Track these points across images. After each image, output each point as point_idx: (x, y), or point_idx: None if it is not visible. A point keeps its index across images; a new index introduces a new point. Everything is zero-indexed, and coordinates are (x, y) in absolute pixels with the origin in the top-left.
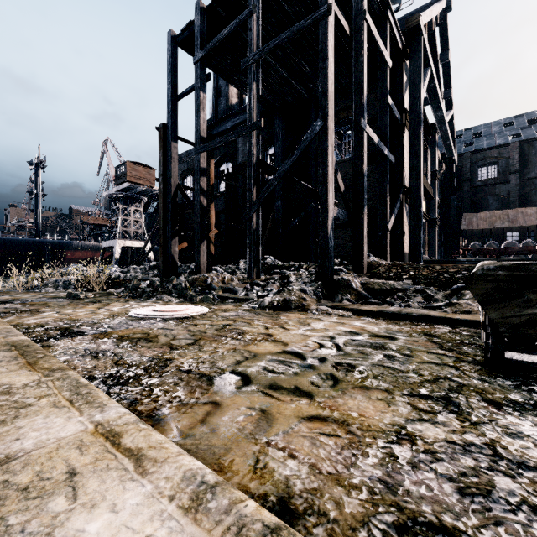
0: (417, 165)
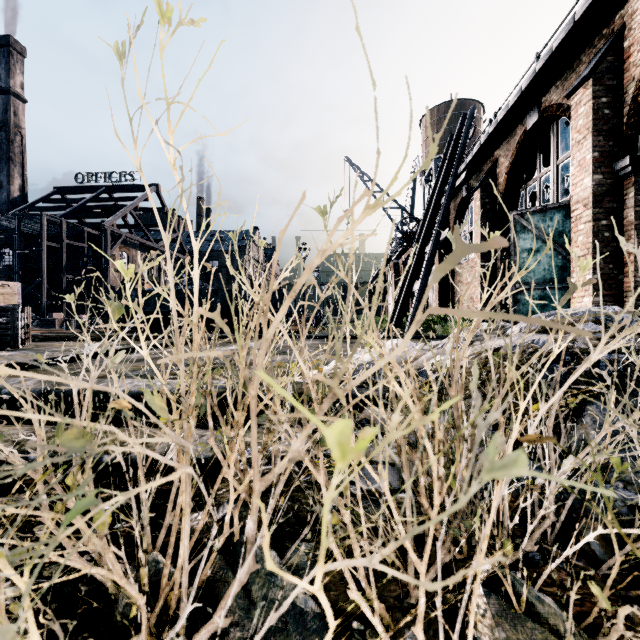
0: (107, 280)
